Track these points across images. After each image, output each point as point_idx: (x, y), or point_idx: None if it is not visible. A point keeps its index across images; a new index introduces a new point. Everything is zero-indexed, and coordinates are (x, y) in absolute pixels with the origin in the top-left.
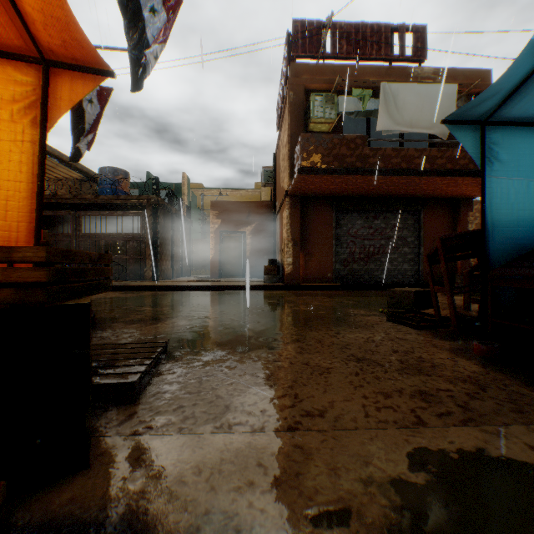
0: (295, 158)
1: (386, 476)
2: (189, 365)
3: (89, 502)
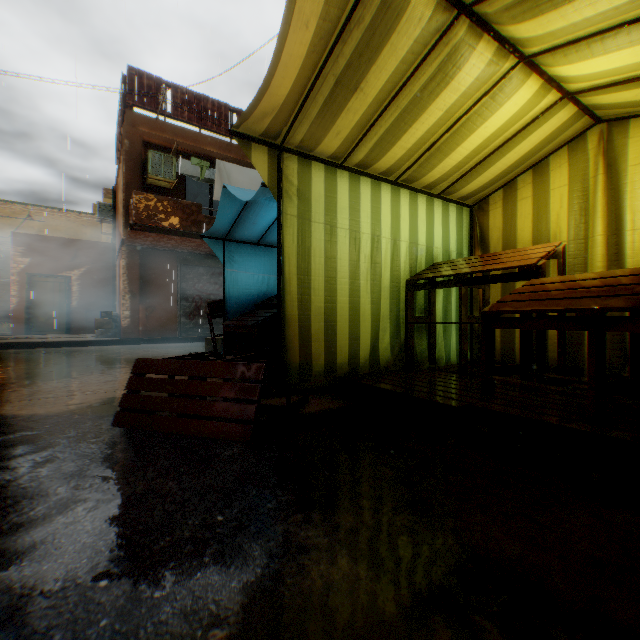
0: (131, 210)
1: (108, 397)
2: None
3: None
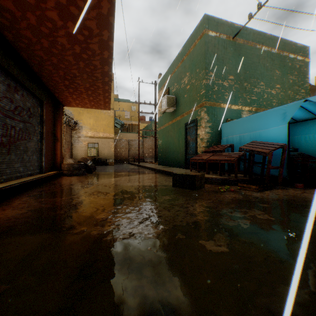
0: None
1: None
2: None
3: None
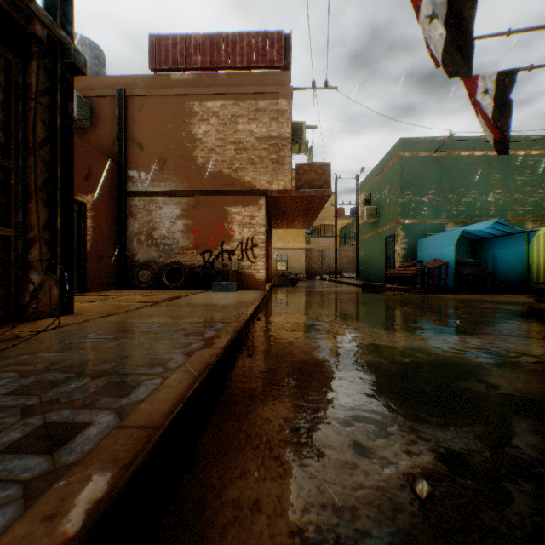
0: (304, 172)
1: None
2: None
3: None
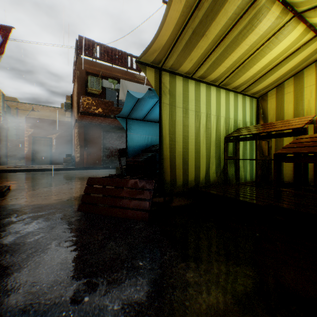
0: (80, 105)
1: (73, 196)
2: (22, 191)
3: (4, 205)
